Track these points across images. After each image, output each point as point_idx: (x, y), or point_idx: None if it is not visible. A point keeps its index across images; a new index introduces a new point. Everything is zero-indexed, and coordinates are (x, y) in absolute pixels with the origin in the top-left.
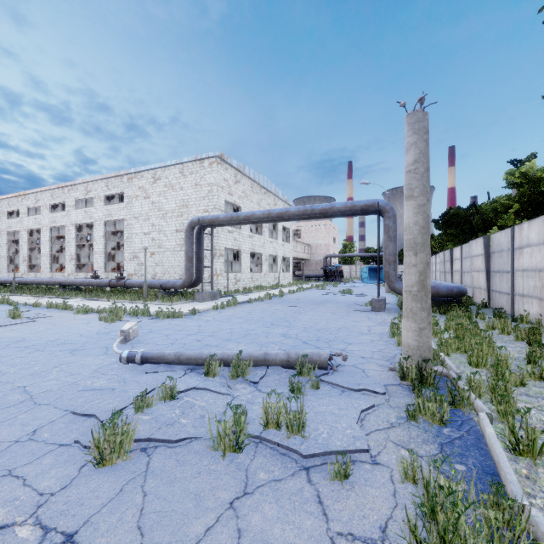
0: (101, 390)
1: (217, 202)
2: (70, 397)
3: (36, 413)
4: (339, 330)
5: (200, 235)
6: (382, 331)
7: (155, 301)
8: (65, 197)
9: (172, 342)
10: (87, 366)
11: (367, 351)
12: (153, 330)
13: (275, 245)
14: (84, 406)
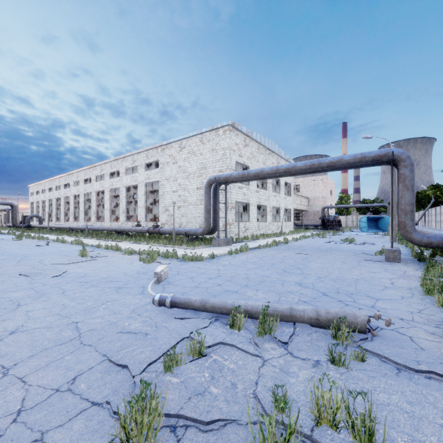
0: (136, 334)
1: (229, 163)
2: (109, 339)
3: (79, 355)
4: (357, 281)
5: (216, 190)
6: (408, 285)
7: (181, 245)
8: (119, 167)
9: (196, 285)
10: (126, 305)
11: (403, 311)
12: (180, 272)
13: (278, 198)
14: (119, 353)
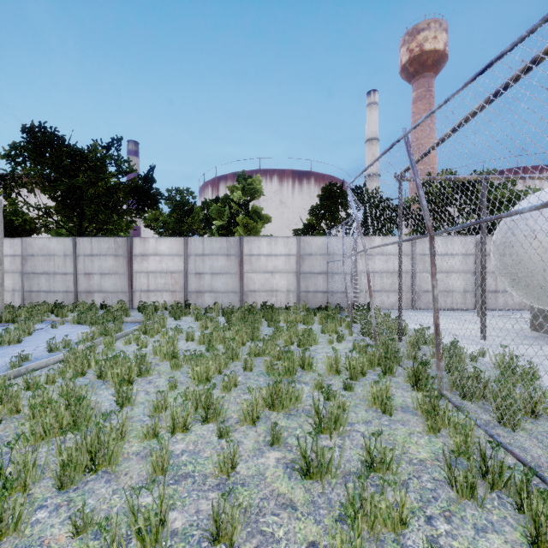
0: None
1: None
2: None
3: None
4: None
5: None
6: None
7: None
8: None
9: None
10: None
11: None
12: None
13: None
14: None
